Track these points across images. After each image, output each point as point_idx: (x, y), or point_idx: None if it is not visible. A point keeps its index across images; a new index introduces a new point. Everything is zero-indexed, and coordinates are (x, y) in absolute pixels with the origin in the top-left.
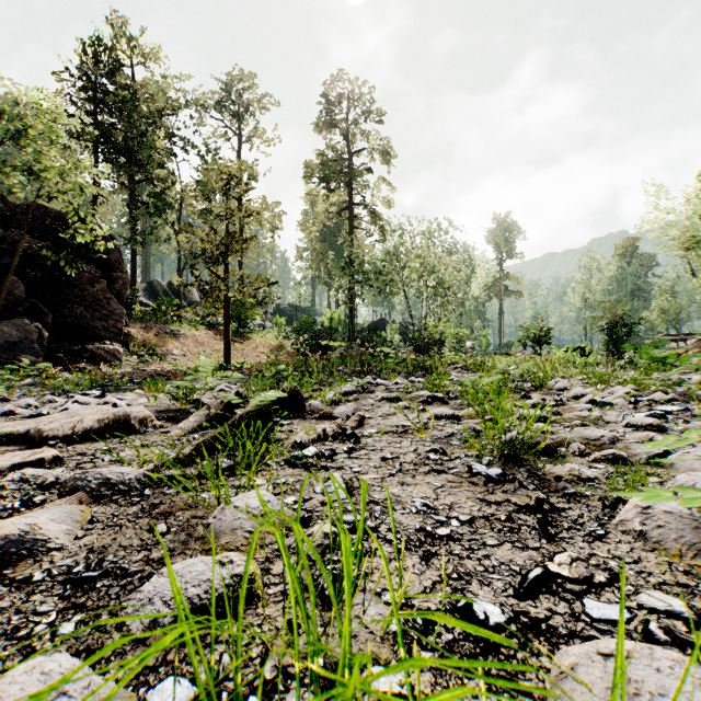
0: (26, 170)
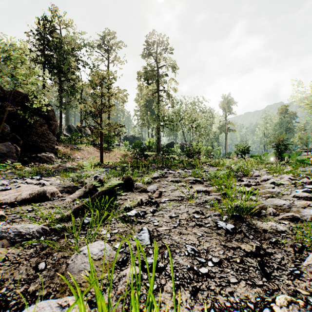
0: (10, 75)
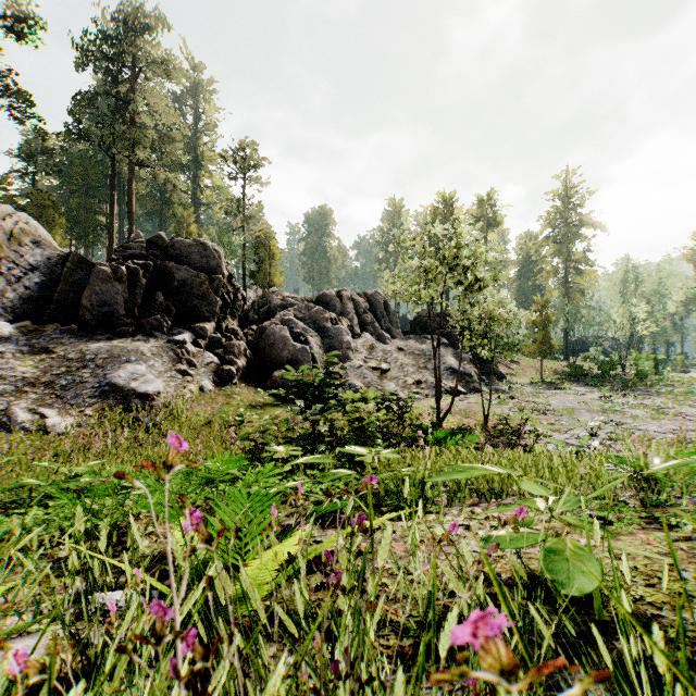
0: None
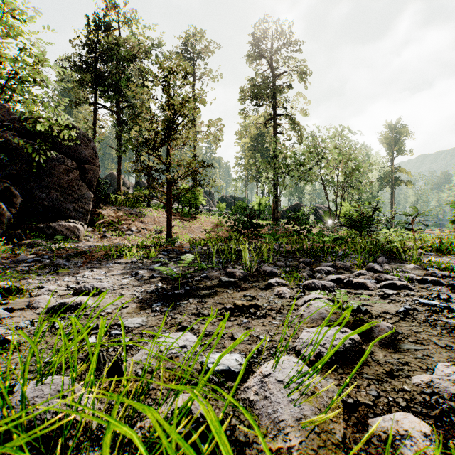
0: None
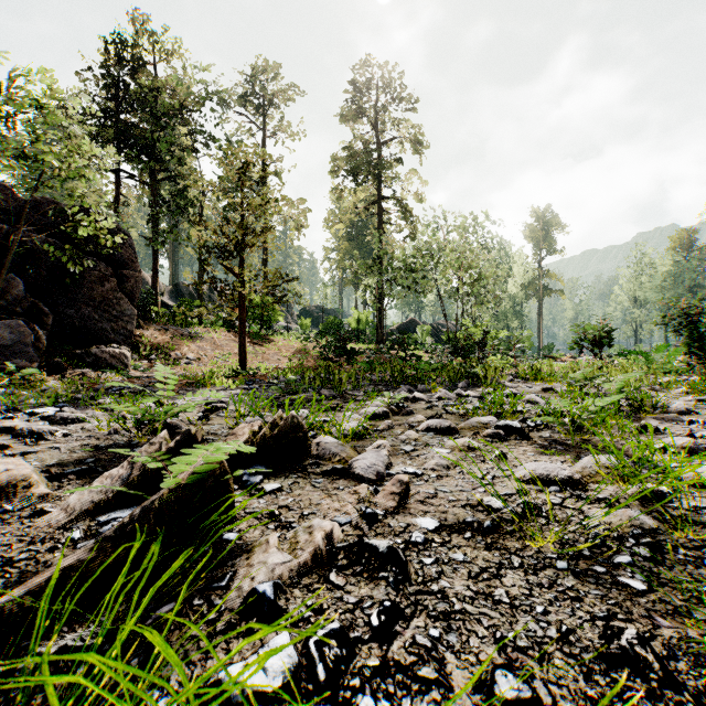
0: (21, 155)
